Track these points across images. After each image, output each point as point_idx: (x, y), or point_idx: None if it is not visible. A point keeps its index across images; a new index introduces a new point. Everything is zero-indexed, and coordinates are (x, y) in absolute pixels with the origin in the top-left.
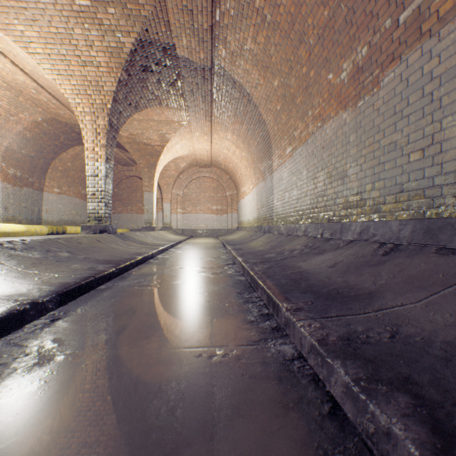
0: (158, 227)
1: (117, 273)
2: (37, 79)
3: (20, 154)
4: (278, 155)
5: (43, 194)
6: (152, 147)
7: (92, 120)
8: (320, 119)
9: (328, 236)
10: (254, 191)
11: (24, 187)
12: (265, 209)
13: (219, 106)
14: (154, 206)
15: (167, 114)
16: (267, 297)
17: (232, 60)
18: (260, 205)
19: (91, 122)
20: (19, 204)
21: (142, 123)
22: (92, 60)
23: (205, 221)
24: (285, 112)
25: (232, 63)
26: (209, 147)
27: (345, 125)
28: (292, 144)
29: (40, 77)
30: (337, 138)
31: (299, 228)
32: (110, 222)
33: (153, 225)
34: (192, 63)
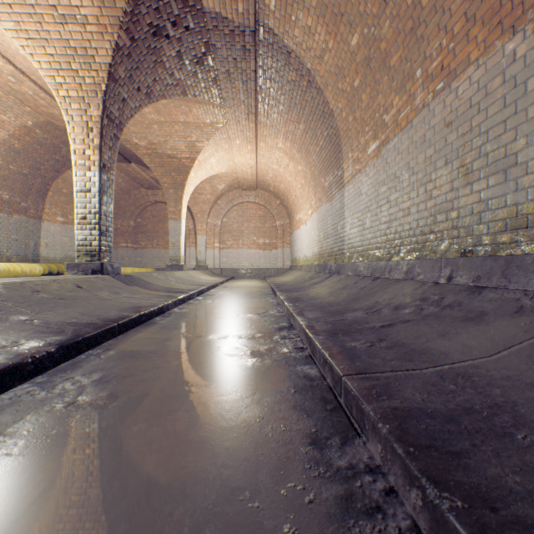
0: (190, 266)
1: (65, 356)
2: (13, 59)
3: (7, 170)
4: (353, 160)
5: (42, 223)
6: (178, 161)
7: (80, 110)
8: (444, 75)
9: (466, 281)
10: (313, 217)
11: (14, 214)
12: (331, 241)
13: (267, 97)
14: (183, 238)
15: (196, 112)
16: (433, 518)
17: (286, 14)
18: (323, 235)
19: (80, 113)
20: (7, 236)
21: (164, 127)
22: (75, 12)
23: (249, 259)
24: (368, 88)
25: (286, 19)
26: (254, 162)
27: (514, 62)
28: (380, 137)
29: (16, 55)
30: (487, 97)
31: (396, 267)
32: (111, 259)
33: (181, 263)
34: (226, 21)
